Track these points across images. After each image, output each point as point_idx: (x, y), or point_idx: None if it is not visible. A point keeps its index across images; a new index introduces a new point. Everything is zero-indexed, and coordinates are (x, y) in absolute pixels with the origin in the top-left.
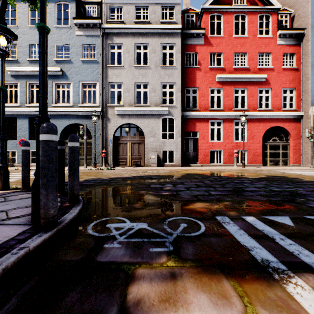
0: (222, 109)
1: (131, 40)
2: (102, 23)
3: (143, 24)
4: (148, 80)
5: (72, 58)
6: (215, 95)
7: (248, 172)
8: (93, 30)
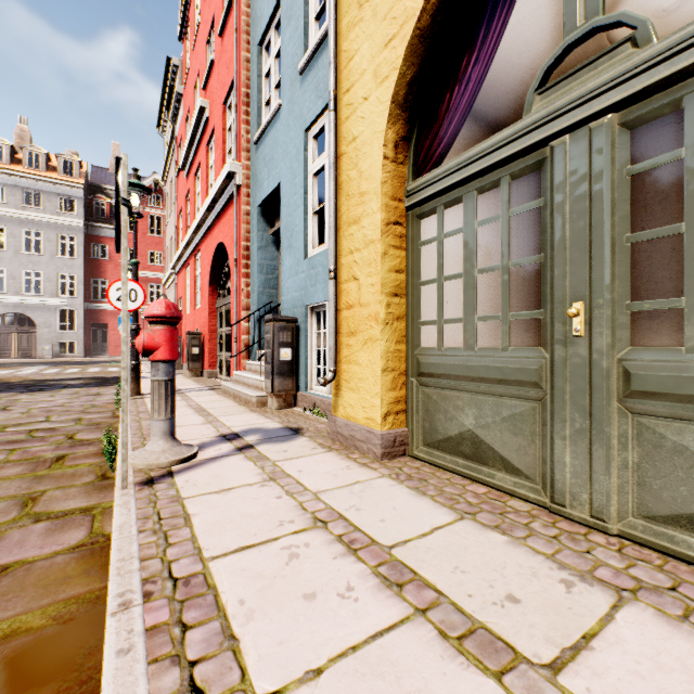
0: None
1: (19, 225)
2: None
3: (36, 210)
4: (42, 269)
5: None
6: None
7: None
8: None
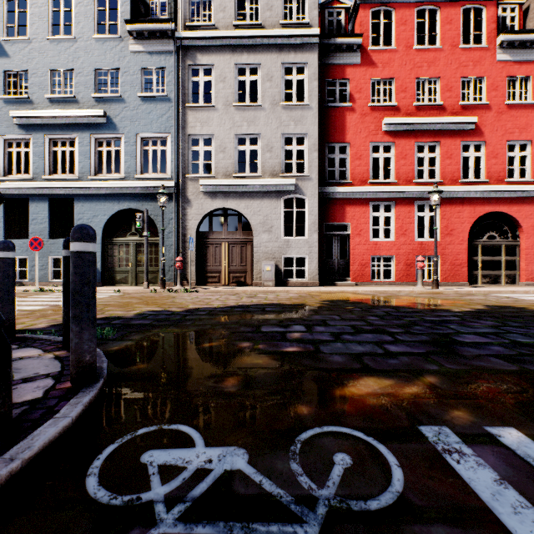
0: (393, 182)
1: (229, 59)
2: (176, 29)
3: (251, 29)
4: (259, 129)
5: (124, 93)
6: (380, 156)
7: (446, 299)
8: (162, 42)
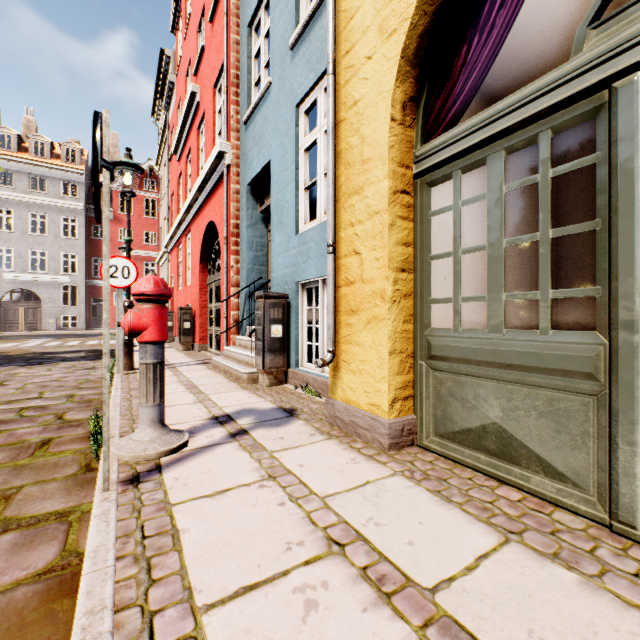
0: None
1: (25, 208)
2: None
3: (41, 195)
4: (46, 249)
5: None
6: None
7: None
8: None
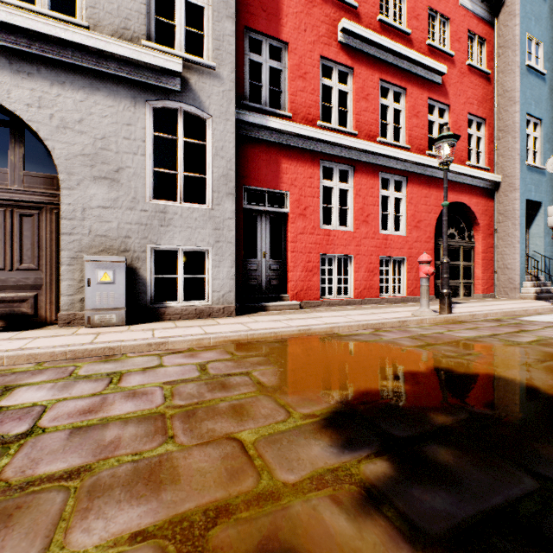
0: (352, 132)
1: None
2: None
3: None
4: None
5: None
6: (334, 85)
7: (551, 345)
8: None
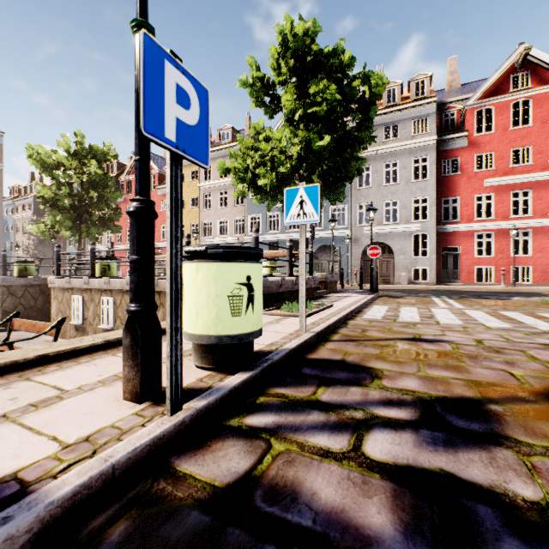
0: (492, 219)
1: (380, 160)
2: None
3: (393, 142)
4: (397, 197)
5: None
6: (482, 202)
7: (506, 290)
8: None
